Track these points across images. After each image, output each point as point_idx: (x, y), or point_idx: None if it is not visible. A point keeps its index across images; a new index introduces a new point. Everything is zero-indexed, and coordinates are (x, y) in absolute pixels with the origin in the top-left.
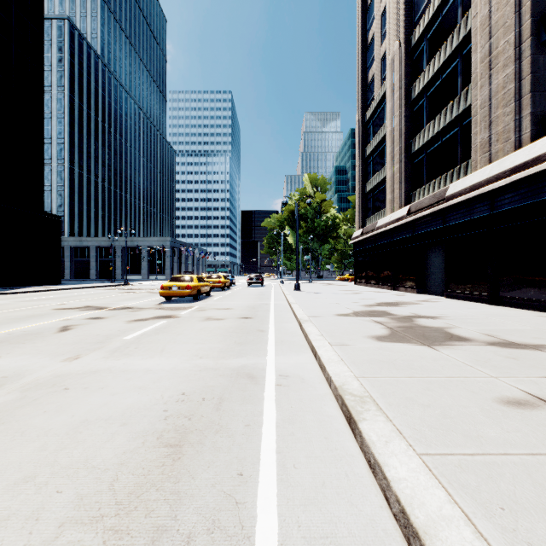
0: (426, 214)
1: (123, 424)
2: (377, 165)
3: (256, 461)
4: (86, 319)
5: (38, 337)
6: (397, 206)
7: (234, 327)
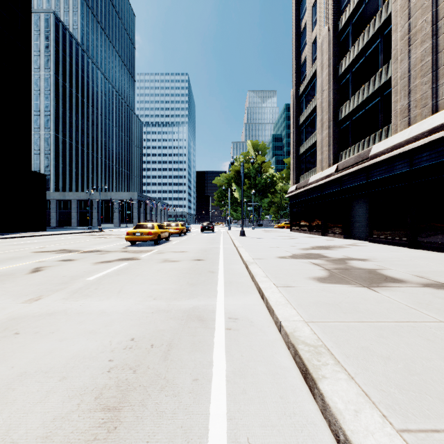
0: (352, 171)
1: (62, 378)
2: (309, 131)
3: (203, 432)
4: (58, 261)
5: (10, 278)
6: (326, 165)
7: (187, 268)
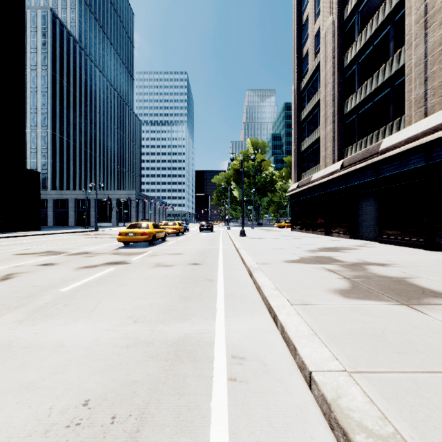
0: (360, 167)
1: None
2: (311, 127)
3: None
4: (37, 265)
5: None
6: (330, 161)
7: (182, 275)
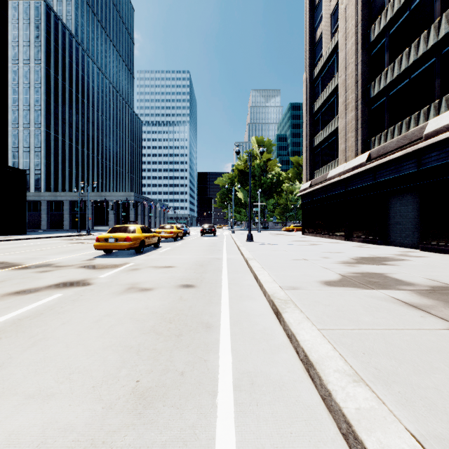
0: (396, 157)
1: None
2: (326, 118)
3: None
4: None
5: None
6: (352, 154)
7: (159, 312)
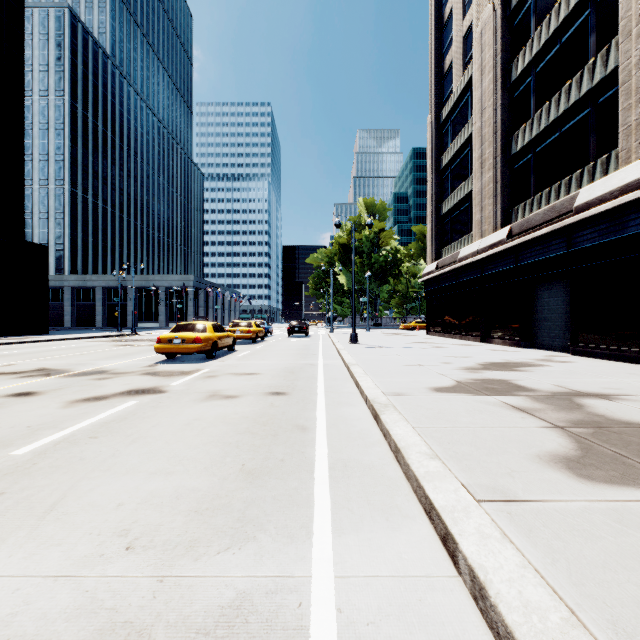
0: (541, 235)
1: None
2: (457, 177)
3: None
4: (3, 397)
5: None
6: (489, 228)
7: (251, 417)
